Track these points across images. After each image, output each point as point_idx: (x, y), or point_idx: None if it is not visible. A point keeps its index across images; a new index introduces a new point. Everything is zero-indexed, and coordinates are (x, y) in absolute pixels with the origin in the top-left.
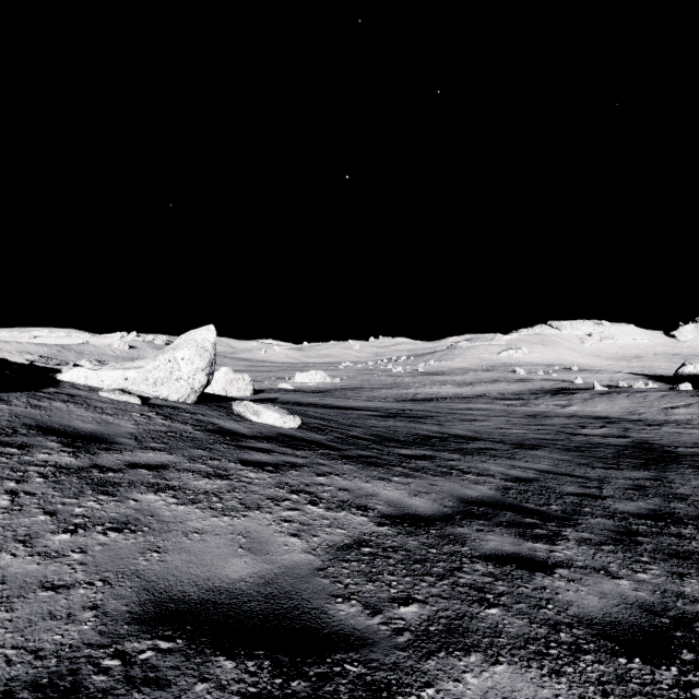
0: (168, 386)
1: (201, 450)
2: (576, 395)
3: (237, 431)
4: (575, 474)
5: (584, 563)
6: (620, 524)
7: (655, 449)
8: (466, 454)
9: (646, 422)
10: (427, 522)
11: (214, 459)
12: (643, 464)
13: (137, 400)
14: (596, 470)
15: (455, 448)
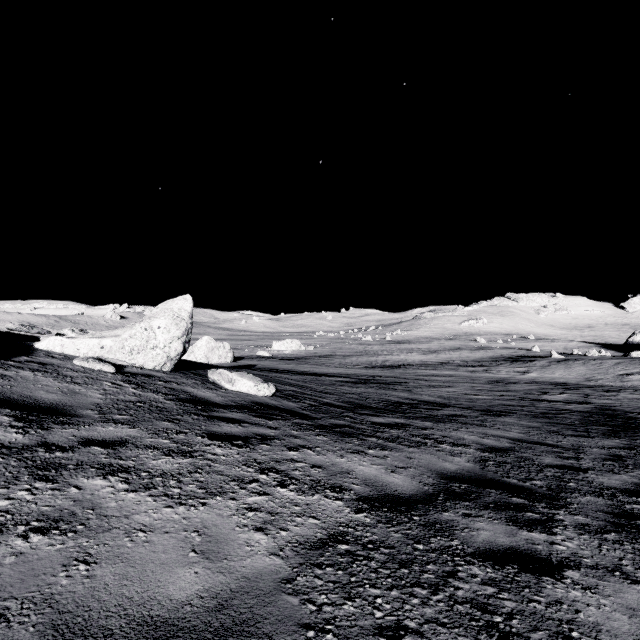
0: (144, 354)
1: (168, 422)
2: (534, 363)
3: (210, 400)
4: (548, 443)
5: (593, 559)
6: (613, 503)
7: (619, 415)
8: (438, 422)
9: (603, 388)
10: (408, 505)
11: (180, 432)
12: (612, 431)
13: (110, 368)
14: (568, 438)
15: (426, 415)
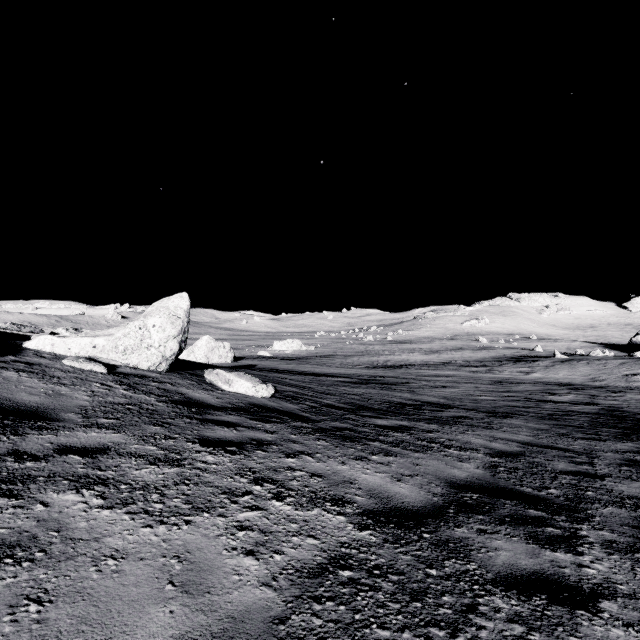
0: (138, 353)
1: (157, 426)
2: (537, 363)
3: (205, 402)
4: (559, 446)
5: (629, 586)
6: (637, 516)
7: (628, 417)
8: (443, 424)
9: (608, 388)
10: (417, 520)
11: (169, 438)
12: (623, 434)
13: (102, 368)
14: (579, 441)
15: (431, 416)
